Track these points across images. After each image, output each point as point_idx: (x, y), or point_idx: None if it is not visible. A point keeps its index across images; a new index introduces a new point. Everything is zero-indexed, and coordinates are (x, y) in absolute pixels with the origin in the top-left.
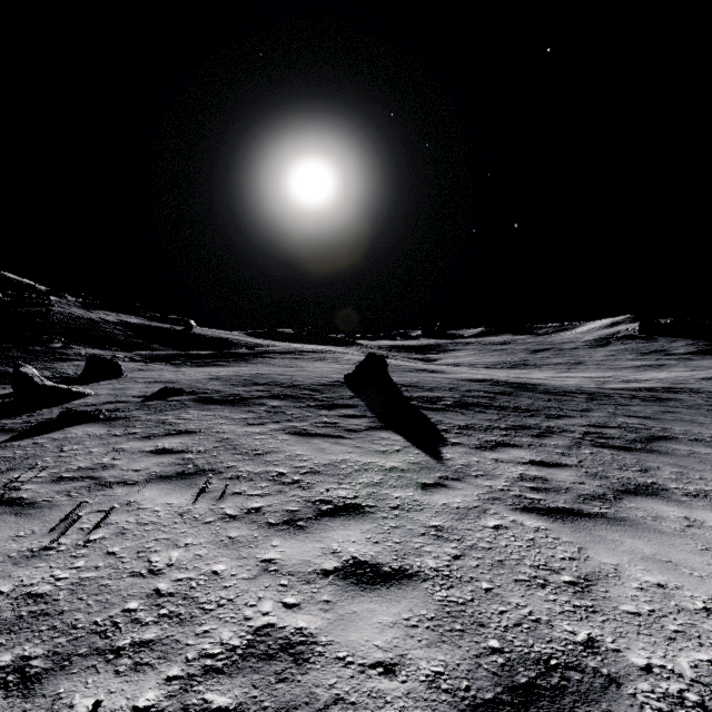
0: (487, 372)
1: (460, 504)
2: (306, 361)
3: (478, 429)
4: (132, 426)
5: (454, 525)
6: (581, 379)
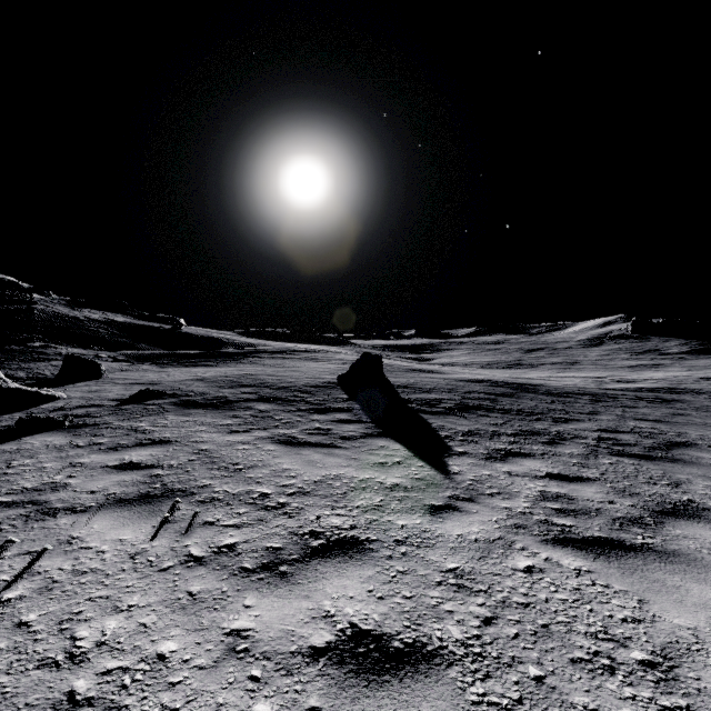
0: (483, 371)
1: (478, 535)
2: (298, 360)
3: (484, 436)
4: (100, 435)
5: (476, 568)
6: (579, 379)
